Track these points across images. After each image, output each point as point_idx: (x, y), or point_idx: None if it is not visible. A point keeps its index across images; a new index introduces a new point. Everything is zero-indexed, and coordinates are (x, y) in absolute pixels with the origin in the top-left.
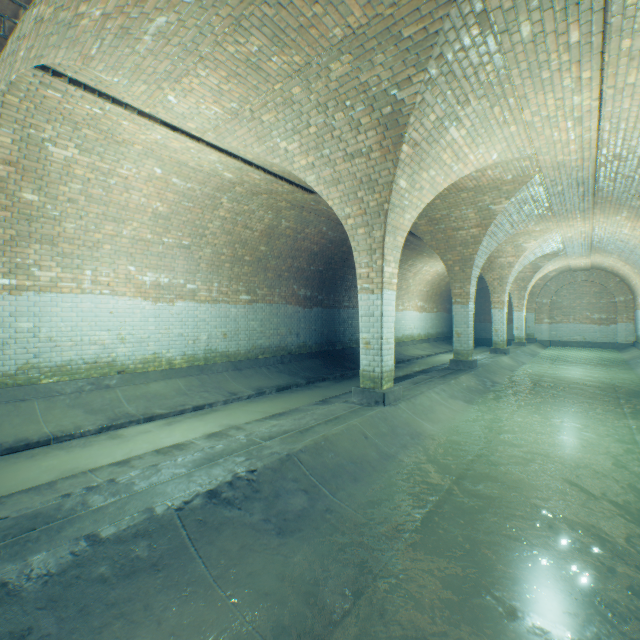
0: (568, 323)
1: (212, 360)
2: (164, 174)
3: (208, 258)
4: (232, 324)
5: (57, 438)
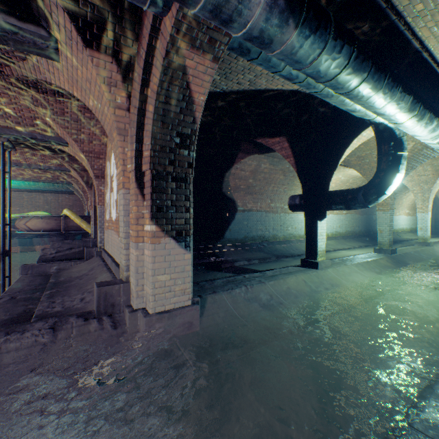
0: None
1: (336, 235)
2: (340, 177)
3: None
4: (341, 222)
5: (328, 251)
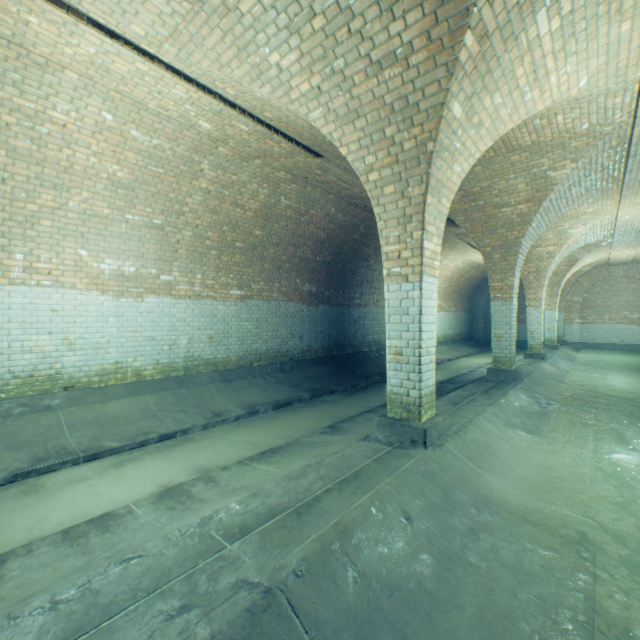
0: (602, 323)
1: (194, 369)
2: (118, 123)
3: (188, 243)
4: (220, 325)
5: None
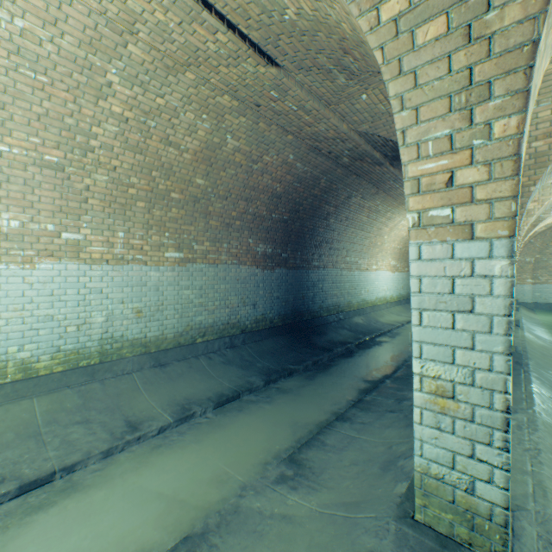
0: None
1: (115, 354)
2: None
3: (103, 190)
4: (152, 295)
5: None
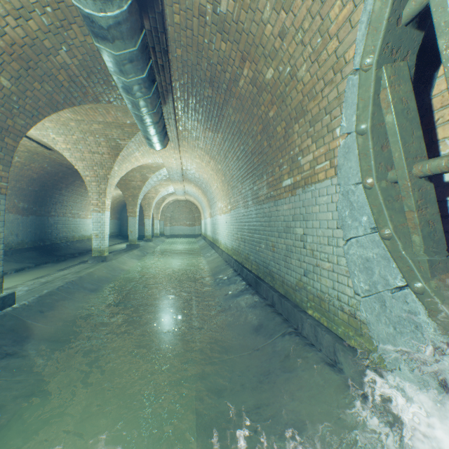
0: (178, 226)
1: None
2: None
3: None
4: None
5: None
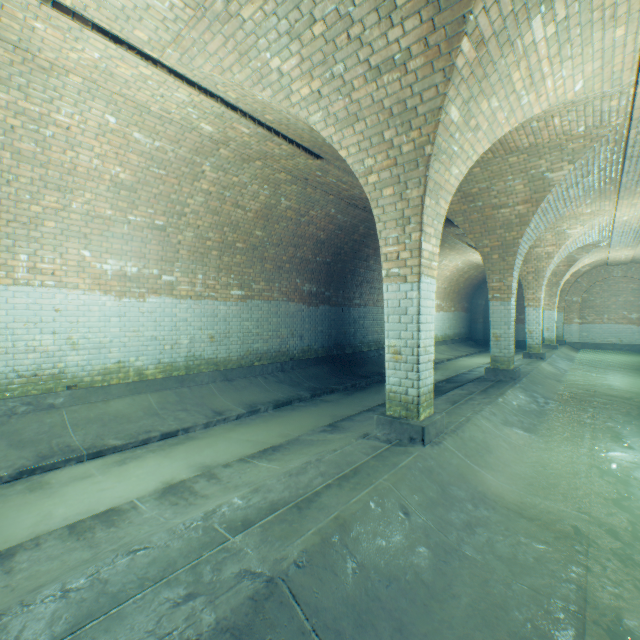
0: (602, 323)
1: (195, 369)
2: (120, 125)
3: (189, 243)
4: (221, 325)
5: None
